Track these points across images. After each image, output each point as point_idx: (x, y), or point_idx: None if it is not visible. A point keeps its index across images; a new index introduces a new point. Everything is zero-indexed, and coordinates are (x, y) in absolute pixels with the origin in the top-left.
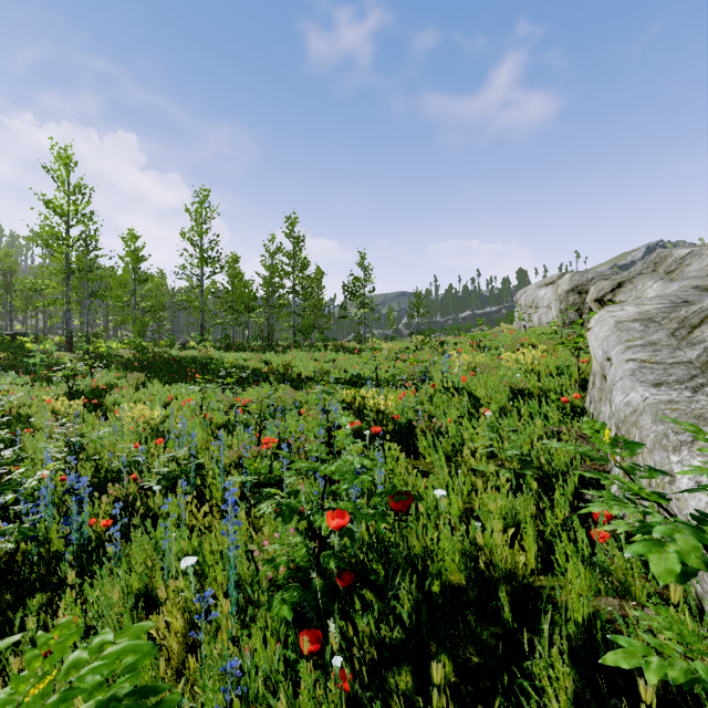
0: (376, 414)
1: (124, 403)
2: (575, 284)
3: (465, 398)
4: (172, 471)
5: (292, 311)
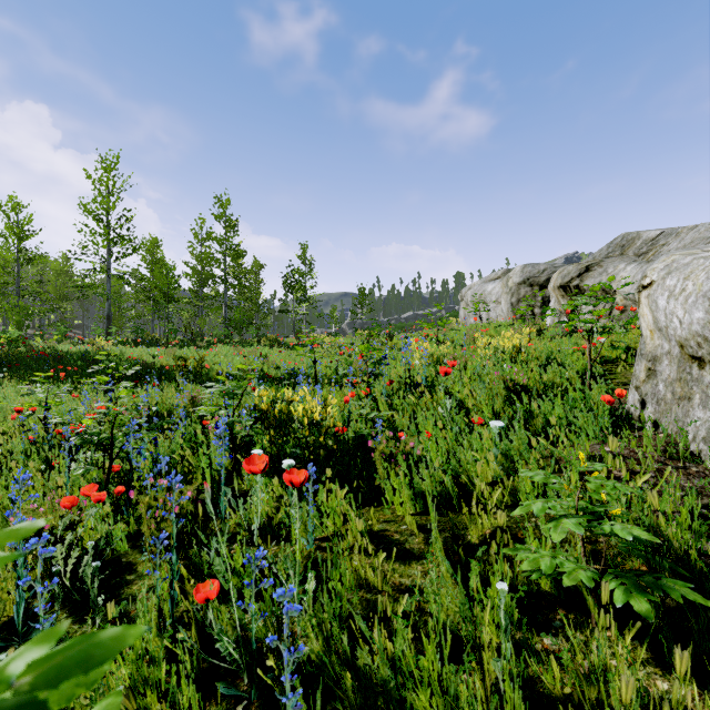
0: (309, 427)
1: None
2: (527, 276)
3: (447, 400)
4: None
5: (223, 304)
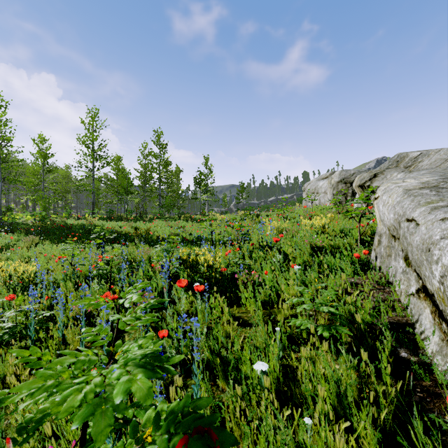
0: (207, 268)
1: (14, 260)
2: (343, 177)
3: (277, 255)
4: (18, 325)
5: (158, 194)
